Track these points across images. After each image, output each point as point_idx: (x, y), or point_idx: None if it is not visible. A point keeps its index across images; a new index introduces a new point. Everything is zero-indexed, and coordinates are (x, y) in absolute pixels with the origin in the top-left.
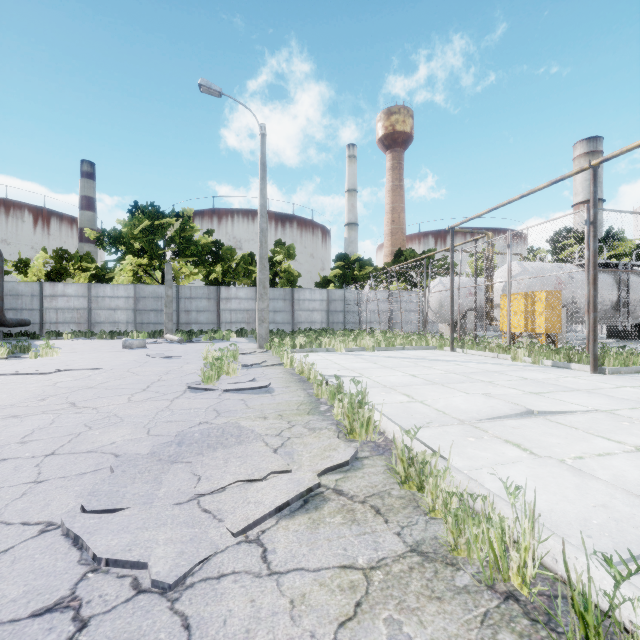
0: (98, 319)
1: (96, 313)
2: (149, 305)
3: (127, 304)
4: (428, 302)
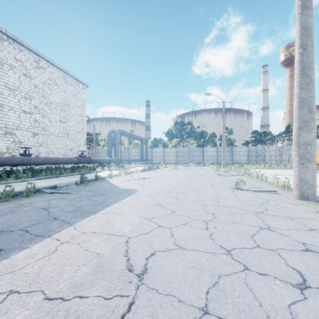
0: (166, 159)
1: (165, 157)
2: (180, 154)
3: (174, 154)
4: (289, 152)
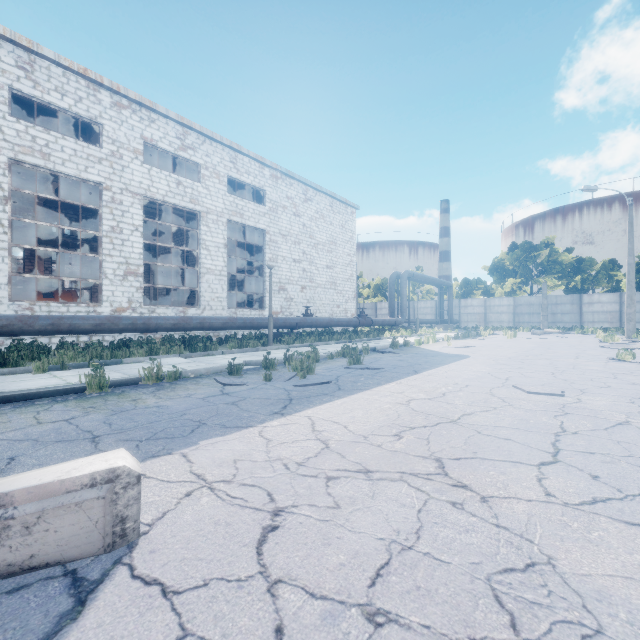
0: (490, 319)
1: (489, 316)
2: (523, 310)
3: (508, 310)
4: None
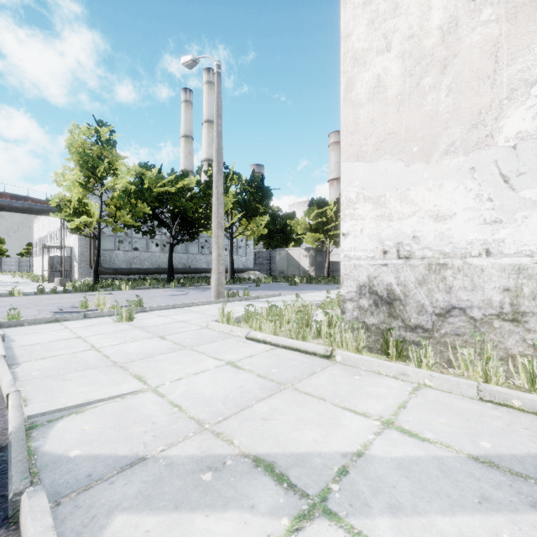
0: None
1: None
2: None
3: None
4: None
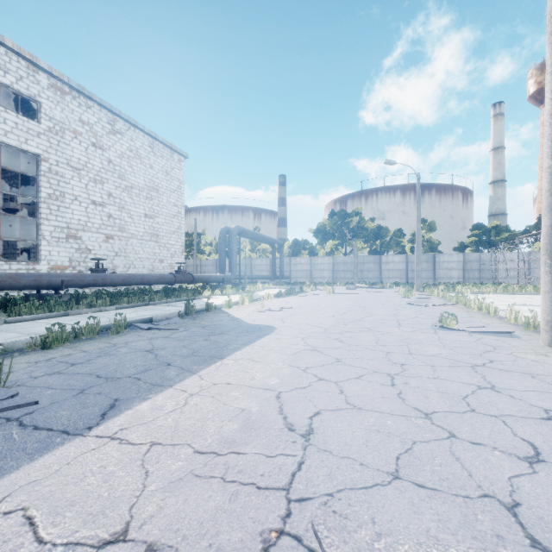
0: (315, 276)
1: (314, 272)
2: (340, 268)
3: (329, 267)
4: None
